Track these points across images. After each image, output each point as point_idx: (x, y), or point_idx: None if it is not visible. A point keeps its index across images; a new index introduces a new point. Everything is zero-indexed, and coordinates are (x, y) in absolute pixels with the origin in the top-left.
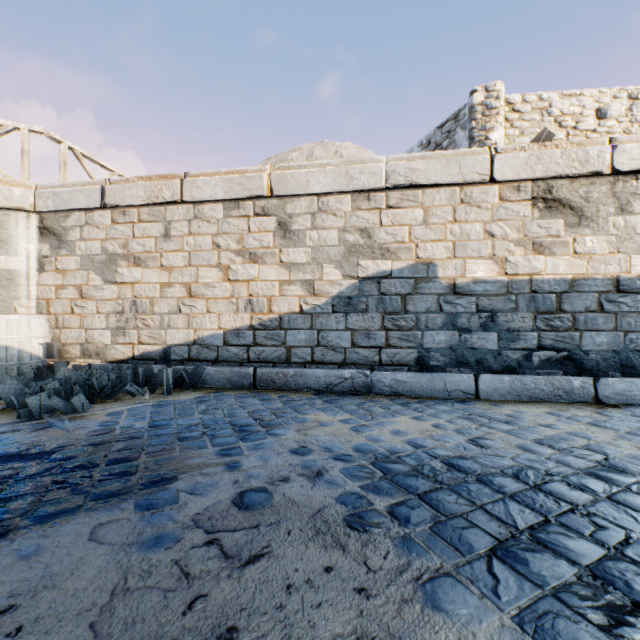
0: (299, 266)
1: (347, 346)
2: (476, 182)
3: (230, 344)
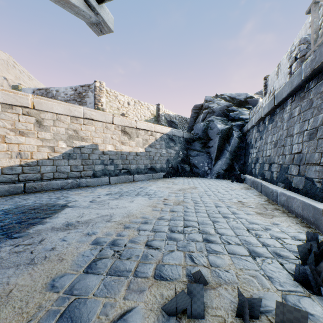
0: (47, 140)
1: (69, 171)
2: (109, 123)
3: (6, 174)
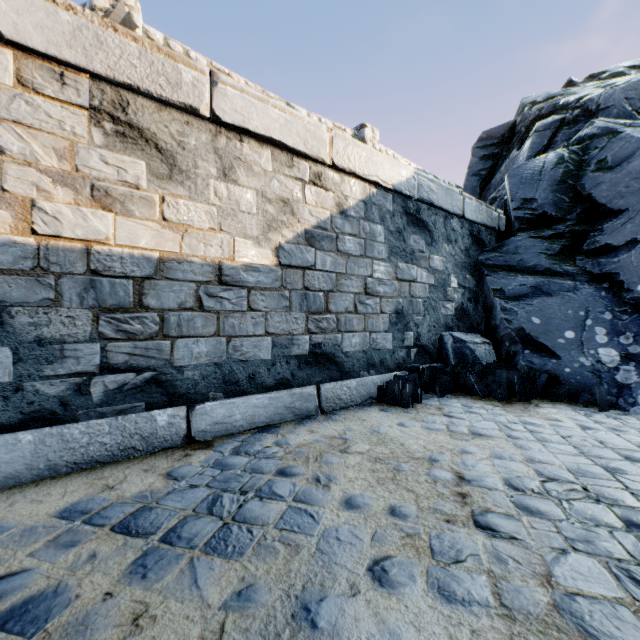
0: None
1: None
2: None
3: None
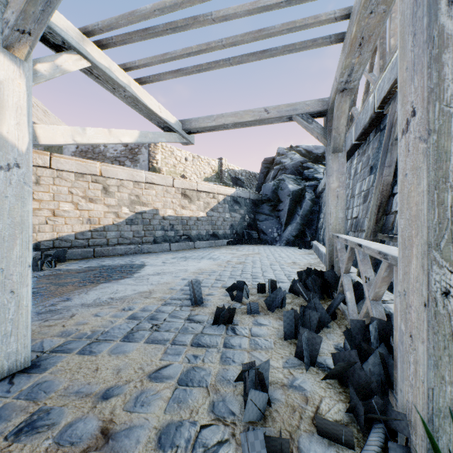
0: (113, 206)
1: (131, 237)
2: (170, 186)
3: (79, 239)
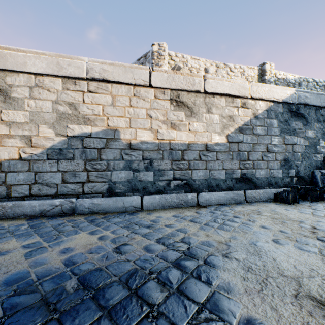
0: (18, 124)
1: (59, 183)
2: (142, 85)
3: None
